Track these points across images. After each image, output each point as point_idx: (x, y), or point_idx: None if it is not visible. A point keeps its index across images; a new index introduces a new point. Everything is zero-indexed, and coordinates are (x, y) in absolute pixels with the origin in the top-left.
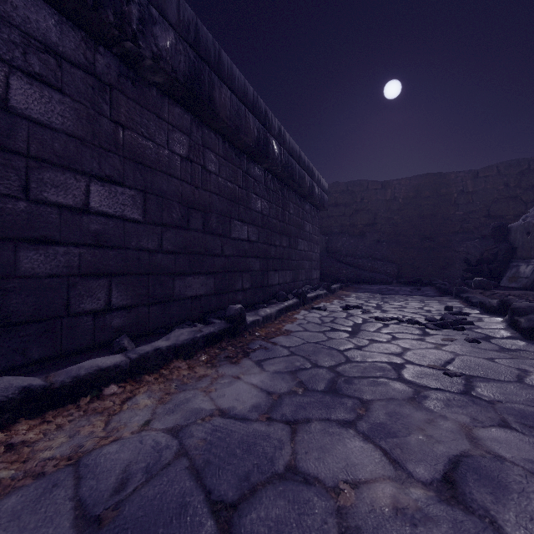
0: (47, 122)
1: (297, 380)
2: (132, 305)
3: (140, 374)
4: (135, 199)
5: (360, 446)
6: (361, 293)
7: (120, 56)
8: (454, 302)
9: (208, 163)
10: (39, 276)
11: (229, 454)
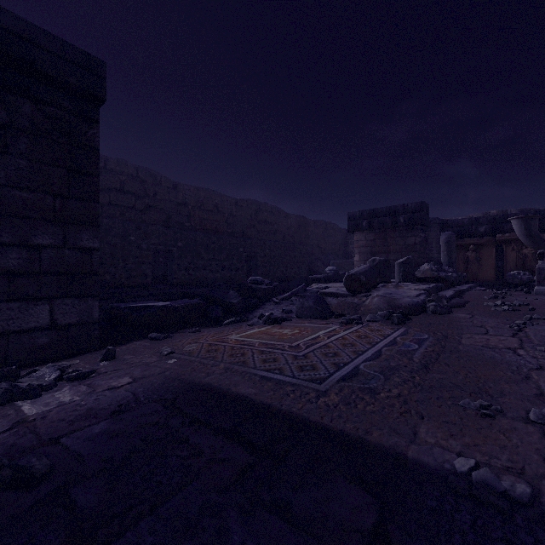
0: None
1: None
2: None
3: None
4: None
5: None
6: None
7: None
8: None
9: None
10: None
11: None
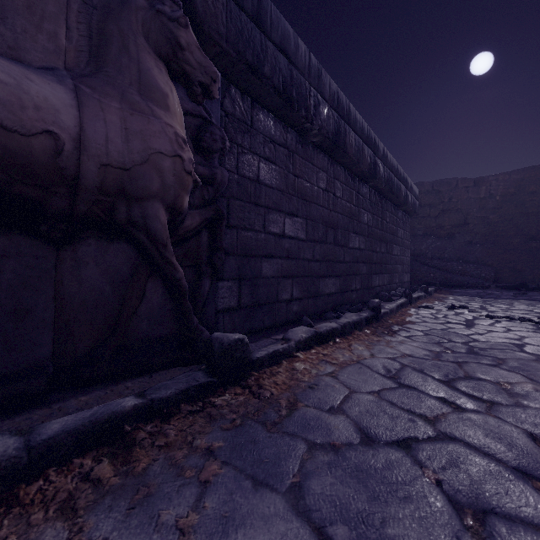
0: (270, 184)
1: (443, 347)
2: (301, 298)
3: (344, 335)
4: (302, 225)
5: (506, 372)
6: (458, 296)
7: (297, 131)
8: None
9: (336, 191)
10: (268, 277)
11: (430, 368)
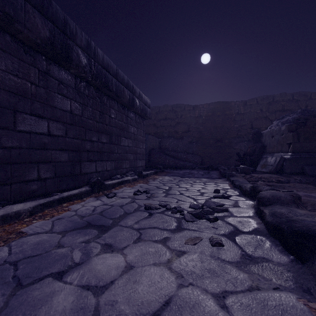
0: None
1: None
2: None
3: None
4: None
5: None
6: (168, 176)
7: None
8: (225, 184)
9: None
10: None
11: None
